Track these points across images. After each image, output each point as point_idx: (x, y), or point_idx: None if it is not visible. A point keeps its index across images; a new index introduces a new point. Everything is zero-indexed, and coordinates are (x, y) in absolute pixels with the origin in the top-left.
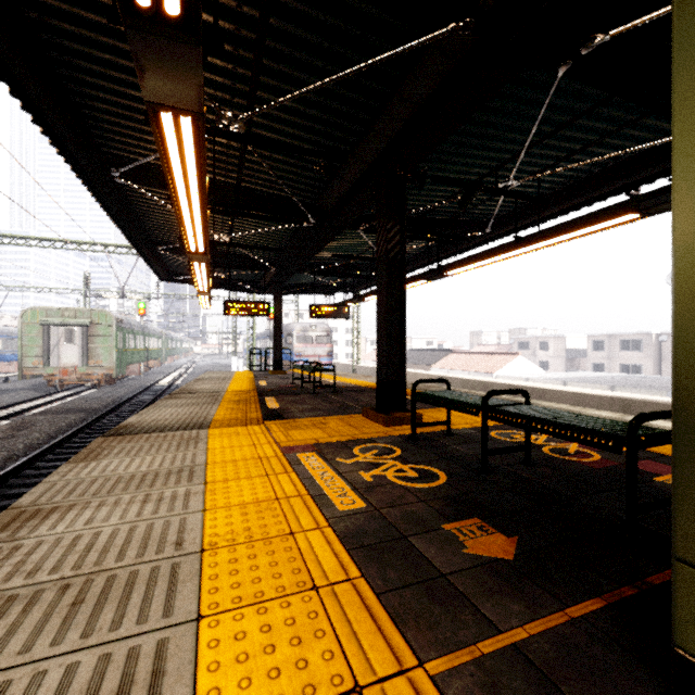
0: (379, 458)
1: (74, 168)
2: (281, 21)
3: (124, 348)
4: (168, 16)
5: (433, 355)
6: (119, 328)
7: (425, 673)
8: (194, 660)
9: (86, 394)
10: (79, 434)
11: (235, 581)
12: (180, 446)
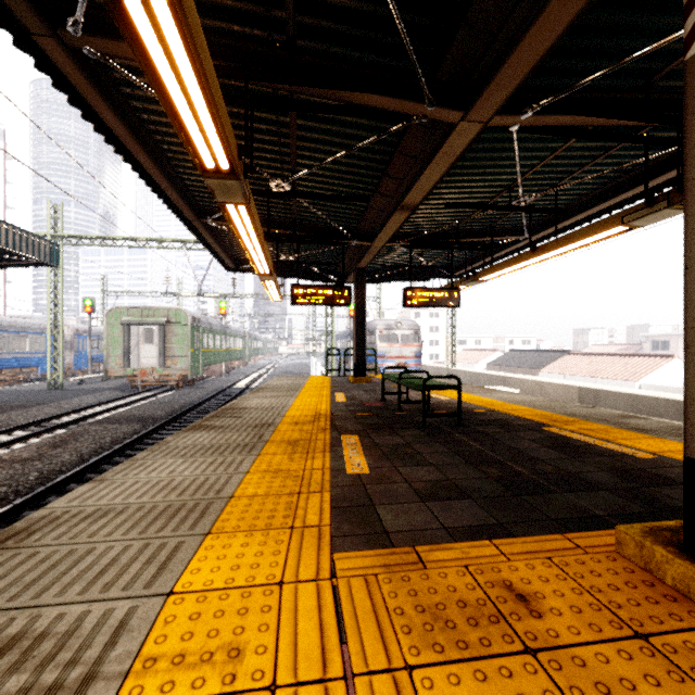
0: None
1: None
2: None
3: (201, 348)
4: None
5: (542, 357)
6: (196, 327)
7: None
8: None
9: (160, 397)
10: (114, 458)
11: None
12: None
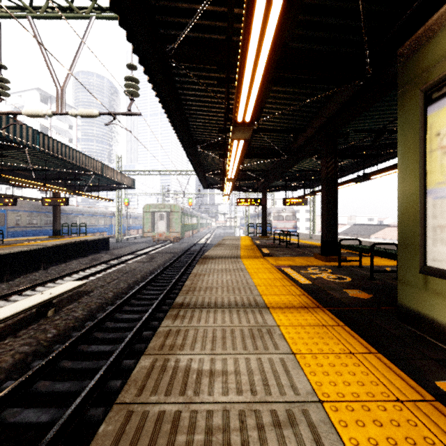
0: (320, 272)
1: (183, 148)
2: (275, 87)
3: (184, 223)
4: (246, 122)
5: (372, 228)
6: (182, 213)
7: (325, 309)
8: (263, 300)
9: (169, 246)
10: (175, 263)
11: (268, 291)
12: (232, 263)
